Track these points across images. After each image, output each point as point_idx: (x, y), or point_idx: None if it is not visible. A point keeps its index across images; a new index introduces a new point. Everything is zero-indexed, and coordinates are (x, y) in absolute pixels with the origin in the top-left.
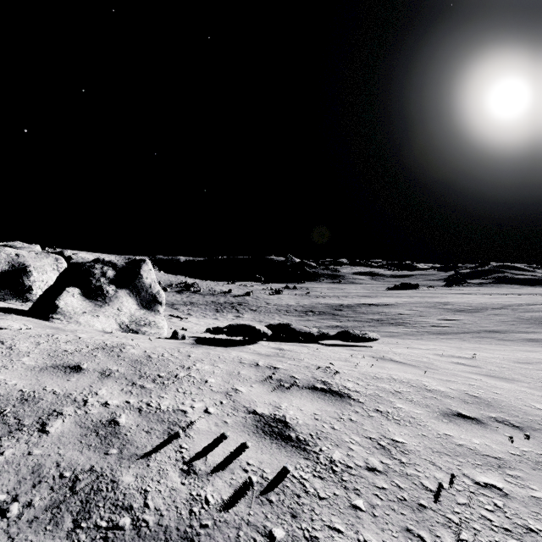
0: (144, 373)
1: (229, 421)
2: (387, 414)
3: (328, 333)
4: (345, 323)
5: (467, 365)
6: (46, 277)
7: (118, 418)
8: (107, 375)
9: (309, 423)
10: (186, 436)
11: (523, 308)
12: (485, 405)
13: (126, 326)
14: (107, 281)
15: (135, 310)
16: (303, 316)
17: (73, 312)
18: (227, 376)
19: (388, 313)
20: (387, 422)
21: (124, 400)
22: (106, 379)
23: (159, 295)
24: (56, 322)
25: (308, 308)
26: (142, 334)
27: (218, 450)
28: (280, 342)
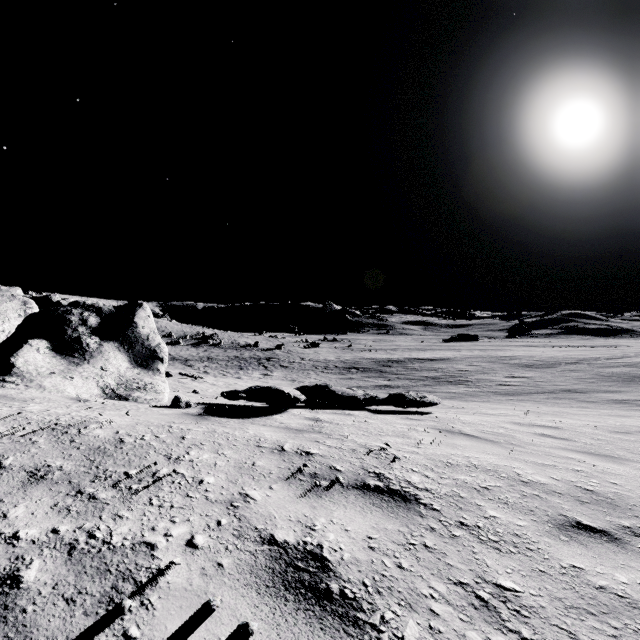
0: (103, 470)
1: (227, 562)
2: (478, 531)
3: (377, 396)
4: (394, 382)
5: (555, 437)
6: (8, 326)
7: (23, 570)
8: (38, 477)
9: (361, 557)
10: (142, 606)
11: (602, 363)
12: (608, 505)
13: (112, 391)
14: (87, 331)
15: (127, 369)
16: (345, 373)
17: (35, 372)
18: (235, 471)
19: (445, 370)
20: (481, 546)
21: (50, 528)
22: (34, 486)
23: (160, 350)
24: (8, 387)
25: (351, 364)
26: (133, 402)
27: (197, 639)
28: (317, 409)
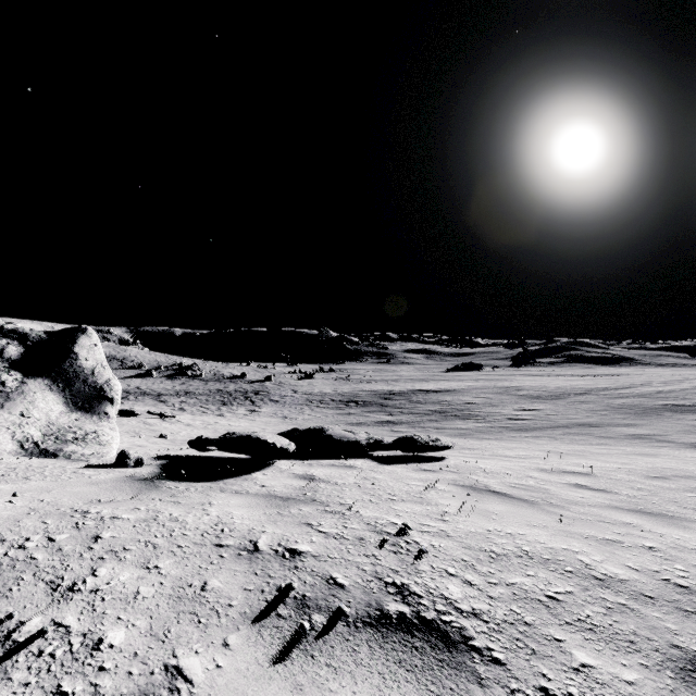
0: None
1: None
2: None
3: (382, 440)
4: (398, 418)
5: (593, 489)
6: None
7: None
8: None
9: None
10: None
11: (611, 393)
12: None
13: (34, 444)
14: (4, 365)
15: (60, 414)
16: (343, 408)
17: None
18: (168, 607)
19: (451, 402)
20: None
21: None
22: None
23: (109, 388)
24: None
25: (349, 397)
26: (65, 459)
27: None
28: (310, 460)
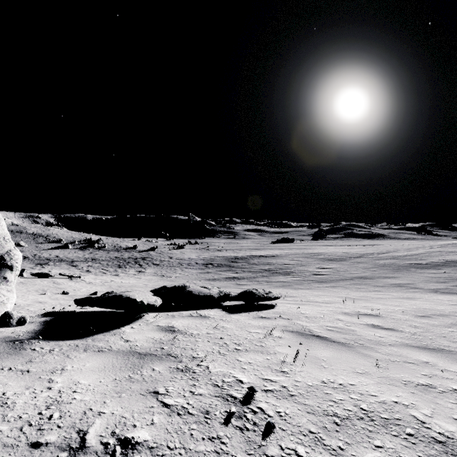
0: None
1: None
2: None
3: (229, 293)
4: (240, 274)
5: (385, 328)
6: None
7: None
8: None
9: None
10: None
11: (376, 257)
12: None
13: None
14: None
15: None
16: (203, 268)
17: None
18: None
19: (276, 264)
20: None
21: None
22: None
23: (9, 257)
24: None
25: (208, 261)
26: None
27: None
28: (174, 312)
